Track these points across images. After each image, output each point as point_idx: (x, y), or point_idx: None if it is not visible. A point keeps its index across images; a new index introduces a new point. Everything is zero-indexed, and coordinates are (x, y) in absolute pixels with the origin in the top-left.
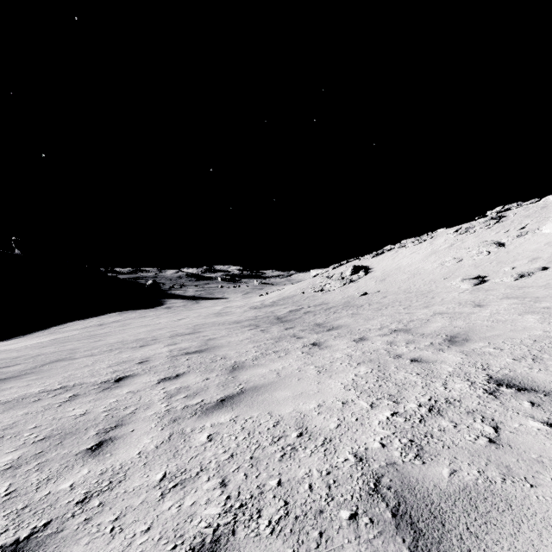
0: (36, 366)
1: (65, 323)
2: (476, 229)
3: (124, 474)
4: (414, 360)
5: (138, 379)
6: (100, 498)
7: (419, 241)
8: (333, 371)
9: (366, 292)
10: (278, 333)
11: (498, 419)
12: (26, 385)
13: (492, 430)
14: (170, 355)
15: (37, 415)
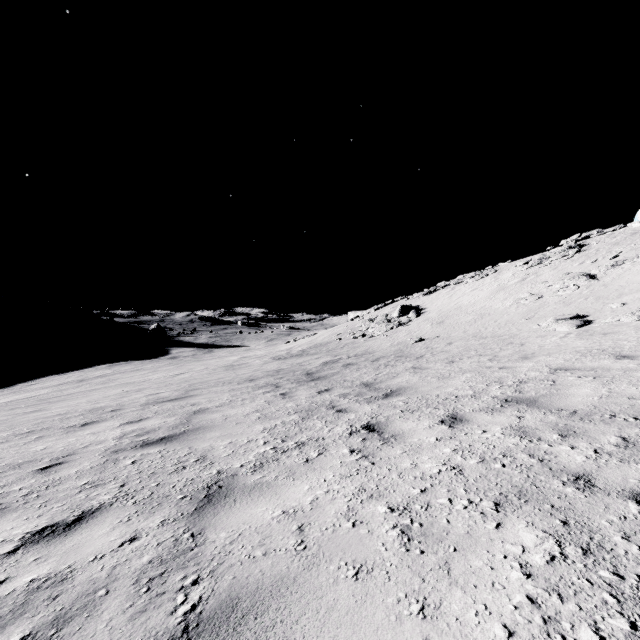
0: None
1: (37, 378)
2: (552, 261)
3: None
4: None
5: None
6: None
7: (480, 276)
8: (443, 535)
9: (422, 338)
10: (306, 400)
11: None
12: None
13: None
14: (112, 449)
15: None
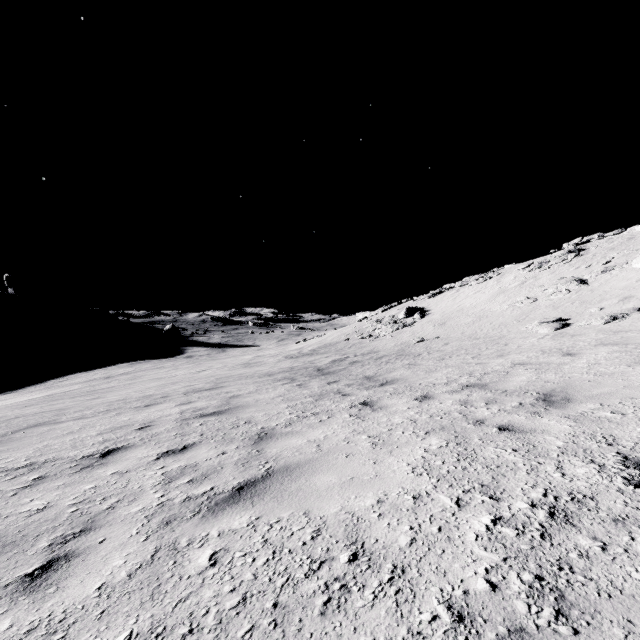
0: (7, 432)
1: (66, 375)
2: (551, 264)
3: (63, 636)
4: (503, 429)
5: (132, 452)
6: None
7: (484, 279)
8: (393, 443)
9: (424, 338)
10: (318, 388)
11: None
12: None
13: None
14: (180, 418)
15: None
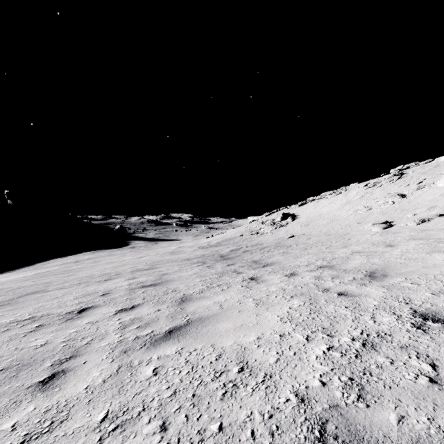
0: (14, 297)
1: (48, 260)
2: (382, 184)
3: (67, 413)
4: (341, 294)
5: (98, 310)
6: (38, 442)
7: (336, 194)
8: (269, 303)
9: (294, 235)
10: (221, 269)
11: (432, 356)
12: (0, 316)
13: (430, 368)
14: (129, 288)
15: (2, 345)
